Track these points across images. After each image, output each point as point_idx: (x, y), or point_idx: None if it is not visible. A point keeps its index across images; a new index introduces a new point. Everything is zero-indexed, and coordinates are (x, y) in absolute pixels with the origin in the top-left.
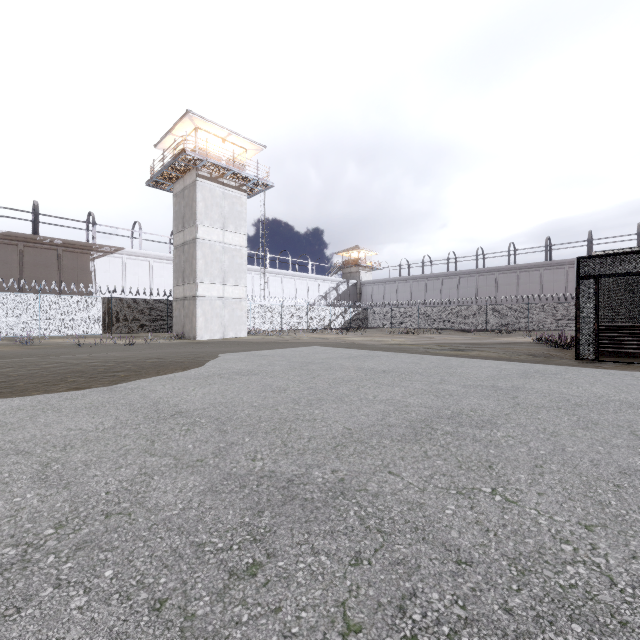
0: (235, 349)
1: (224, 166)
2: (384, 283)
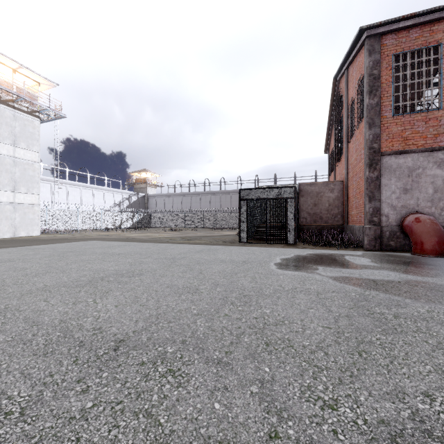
0: (17, 245)
1: (14, 93)
2: (164, 196)
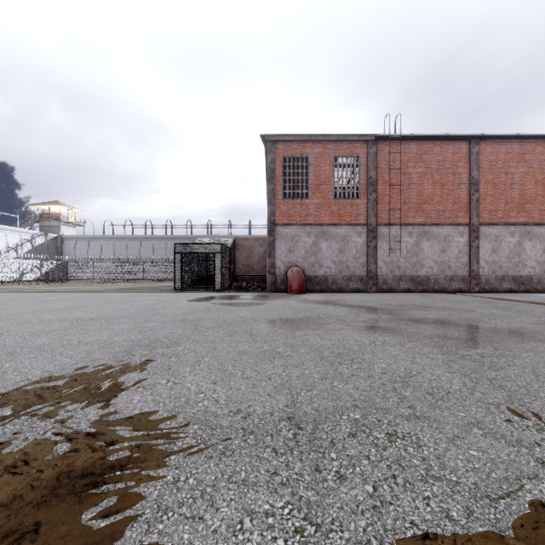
0: None
1: None
2: (88, 239)
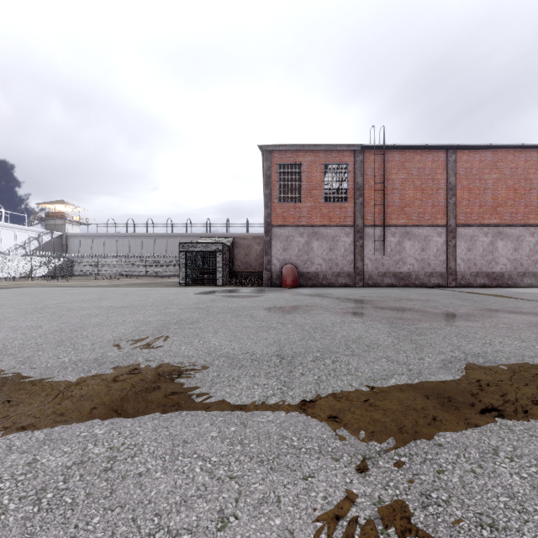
0: None
1: None
2: (92, 237)
